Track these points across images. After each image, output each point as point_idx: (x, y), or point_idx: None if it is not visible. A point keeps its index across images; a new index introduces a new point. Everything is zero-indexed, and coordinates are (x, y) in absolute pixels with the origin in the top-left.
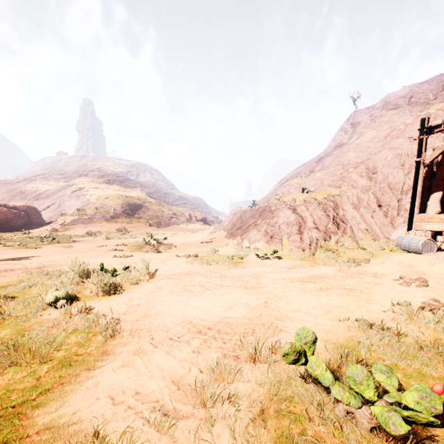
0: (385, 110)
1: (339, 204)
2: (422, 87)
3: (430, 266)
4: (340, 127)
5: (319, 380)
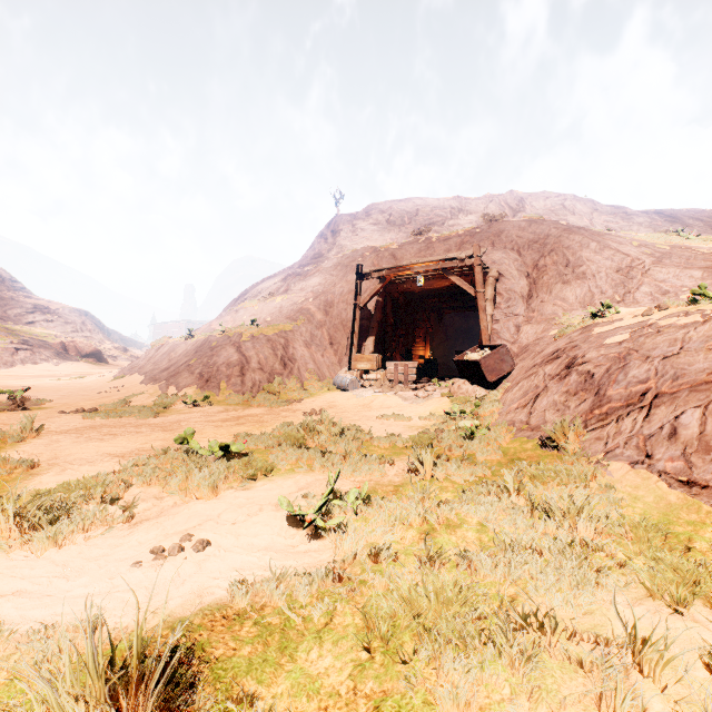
0: (367, 223)
1: (291, 341)
2: (400, 206)
3: (346, 401)
4: (321, 233)
5: (194, 449)
